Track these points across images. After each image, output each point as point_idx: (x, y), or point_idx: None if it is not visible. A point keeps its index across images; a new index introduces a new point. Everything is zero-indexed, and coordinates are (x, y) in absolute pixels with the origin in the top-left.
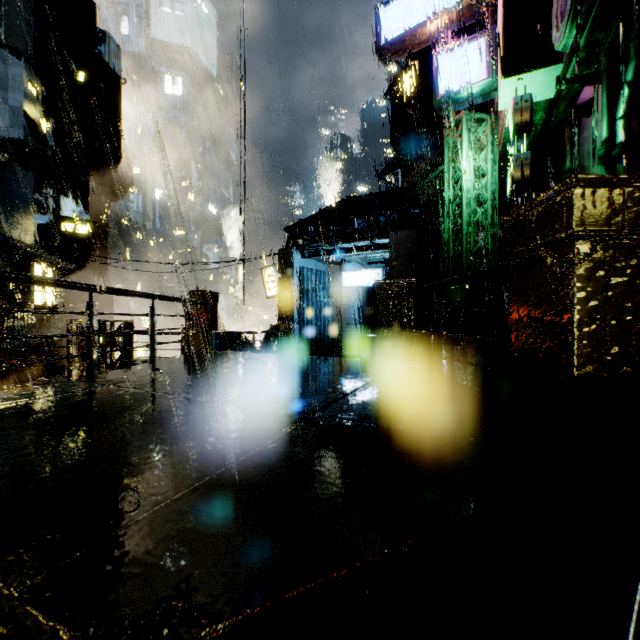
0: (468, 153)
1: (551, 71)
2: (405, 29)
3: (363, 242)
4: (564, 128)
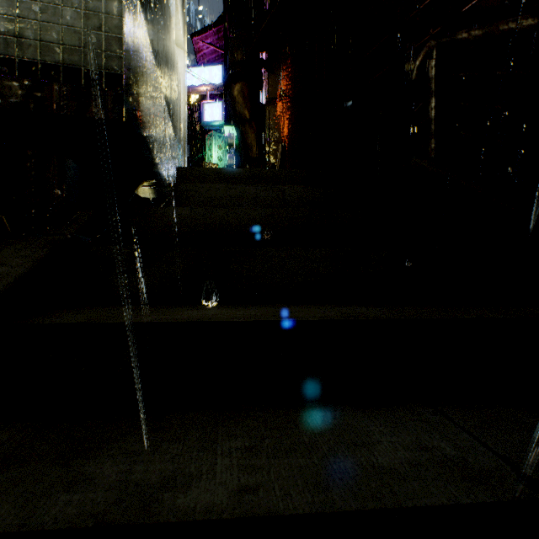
0: (215, 149)
1: None
2: (189, 84)
3: None
4: None
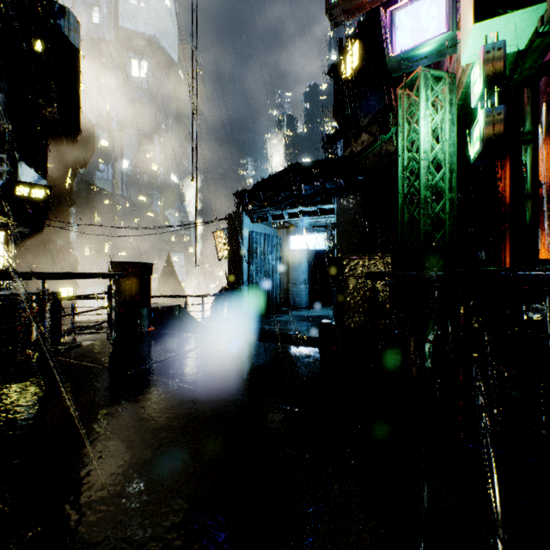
0: (426, 112)
1: (530, 13)
2: None
3: (310, 207)
4: (523, 88)
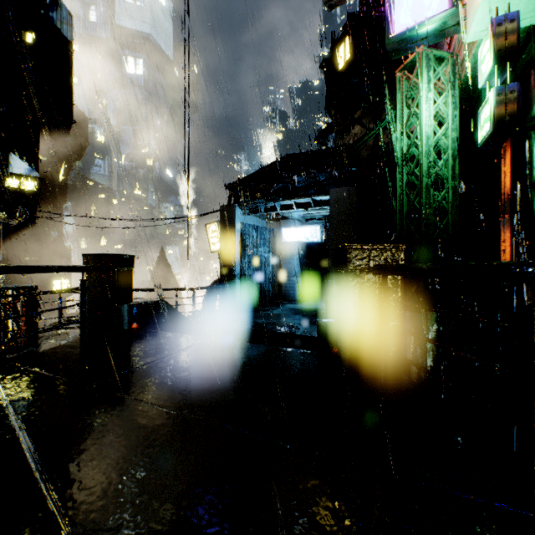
0: (428, 95)
1: None
2: None
3: (303, 199)
4: (530, 70)
